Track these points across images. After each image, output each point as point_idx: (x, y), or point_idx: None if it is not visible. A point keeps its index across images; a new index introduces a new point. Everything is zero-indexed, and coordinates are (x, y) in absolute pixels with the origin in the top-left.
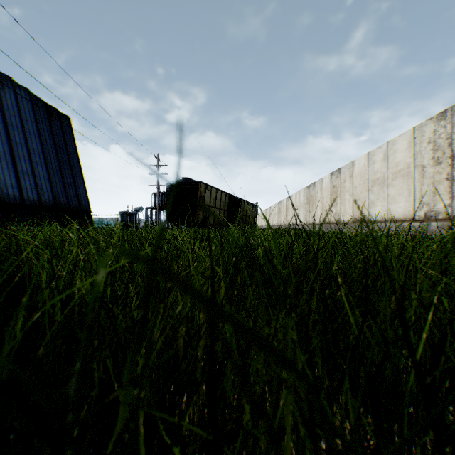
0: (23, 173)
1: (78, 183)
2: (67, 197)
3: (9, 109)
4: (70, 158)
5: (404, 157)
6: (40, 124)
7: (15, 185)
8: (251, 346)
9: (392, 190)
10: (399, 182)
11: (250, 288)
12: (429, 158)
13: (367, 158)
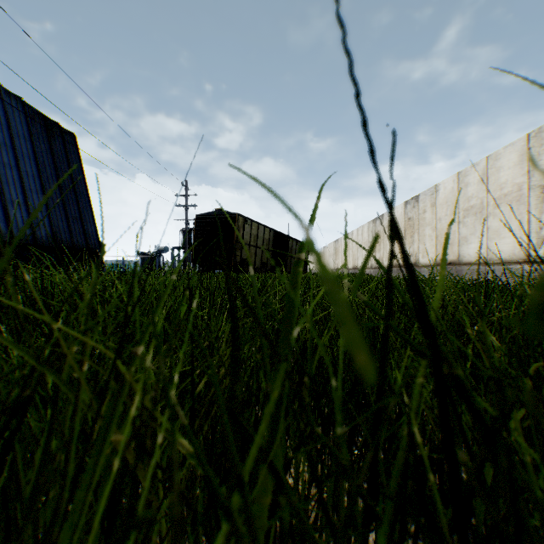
0: (13, 203)
1: (85, 216)
2: (71, 233)
3: None
4: (75, 186)
5: (513, 176)
6: (37, 141)
7: (1, 218)
8: None
9: (494, 222)
10: (506, 210)
11: None
12: None
13: (457, 179)
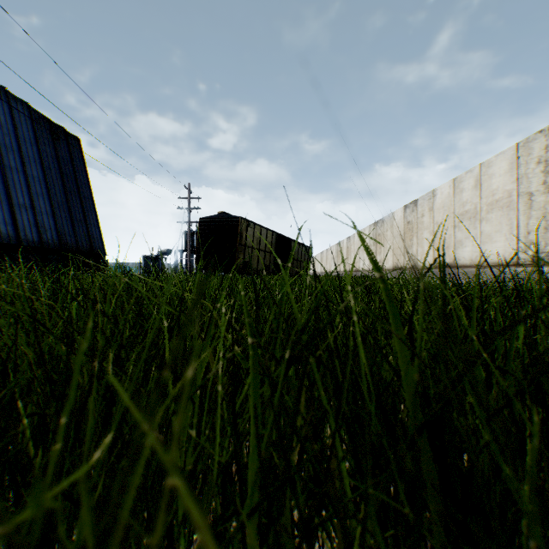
0: (20, 207)
1: (90, 219)
2: (76, 236)
3: (2, 126)
4: (80, 189)
5: (504, 183)
6: (42, 145)
7: (9, 222)
8: None
9: (486, 226)
10: (497, 215)
11: (337, 436)
12: (539, 182)
13: (453, 185)
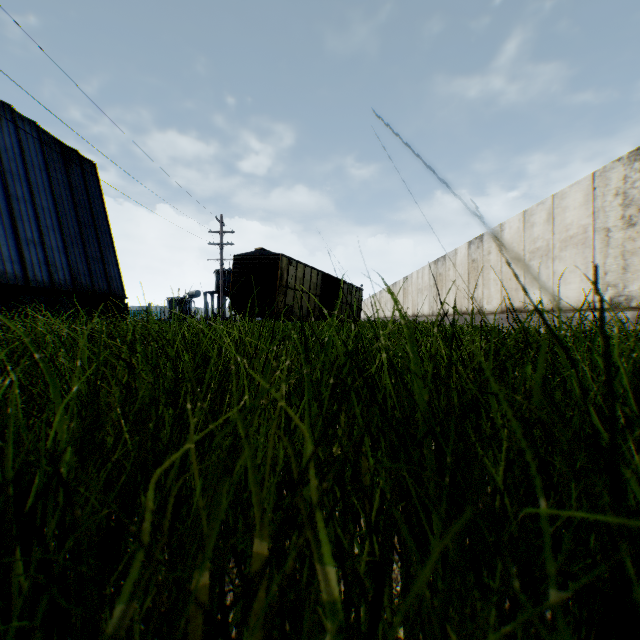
0: (28, 242)
1: (107, 256)
2: (92, 276)
3: (7, 150)
4: (96, 222)
5: (579, 217)
6: (53, 172)
7: (15, 260)
8: (379, 604)
9: (560, 266)
10: (571, 253)
11: (367, 440)
12: (617, 217)
13: (523, 219)
